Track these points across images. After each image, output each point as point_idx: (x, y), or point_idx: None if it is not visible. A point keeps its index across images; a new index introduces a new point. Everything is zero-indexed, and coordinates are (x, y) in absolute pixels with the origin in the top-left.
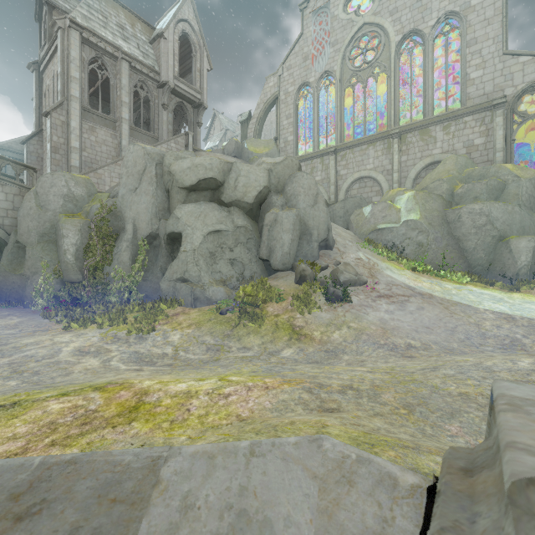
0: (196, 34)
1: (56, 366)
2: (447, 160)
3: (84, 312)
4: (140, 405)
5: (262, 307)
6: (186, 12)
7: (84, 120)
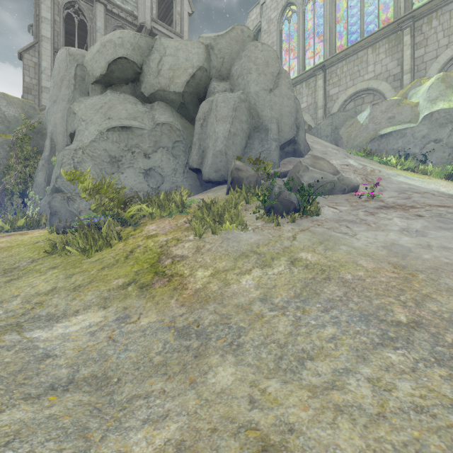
0: None
1: None
2: None
3: None
4: None
5: (141, 224)
6: None
7: None
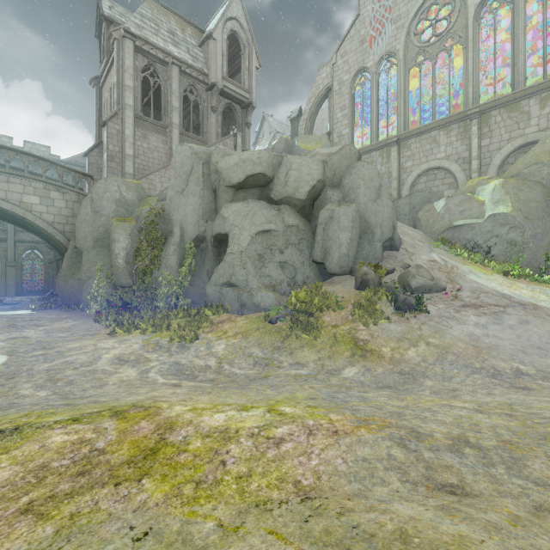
0: (244, 32)
1: (91, 375)
2: (547, 139)
3: (132, 317)
4: (159, 448)
5: (316, 315)
6: (235, 10)
7: (137, 128)
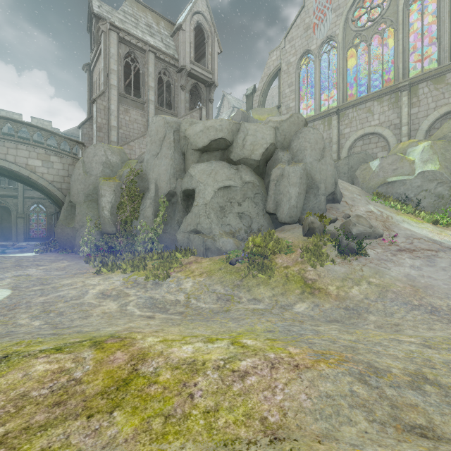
0: (208, 23)
1: (79, 308)
2: None
3: (116, 258)
4: (132, 378)
5: (270, 258)
6: (200, 6)
7: (121, 104)
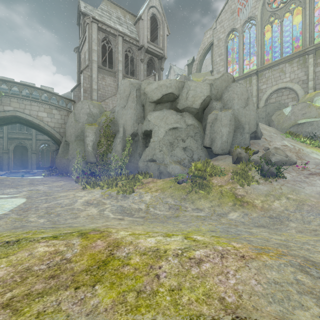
0: (160, 14)
1: (71, 211)
2: None
3: (96, 180)
4: (109, 260)
5: (208, 179)
6: (154, 1)
7: (99, 73)
